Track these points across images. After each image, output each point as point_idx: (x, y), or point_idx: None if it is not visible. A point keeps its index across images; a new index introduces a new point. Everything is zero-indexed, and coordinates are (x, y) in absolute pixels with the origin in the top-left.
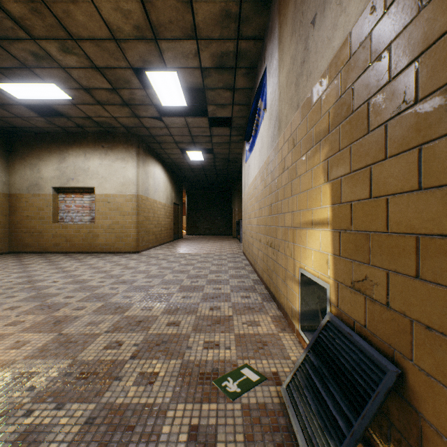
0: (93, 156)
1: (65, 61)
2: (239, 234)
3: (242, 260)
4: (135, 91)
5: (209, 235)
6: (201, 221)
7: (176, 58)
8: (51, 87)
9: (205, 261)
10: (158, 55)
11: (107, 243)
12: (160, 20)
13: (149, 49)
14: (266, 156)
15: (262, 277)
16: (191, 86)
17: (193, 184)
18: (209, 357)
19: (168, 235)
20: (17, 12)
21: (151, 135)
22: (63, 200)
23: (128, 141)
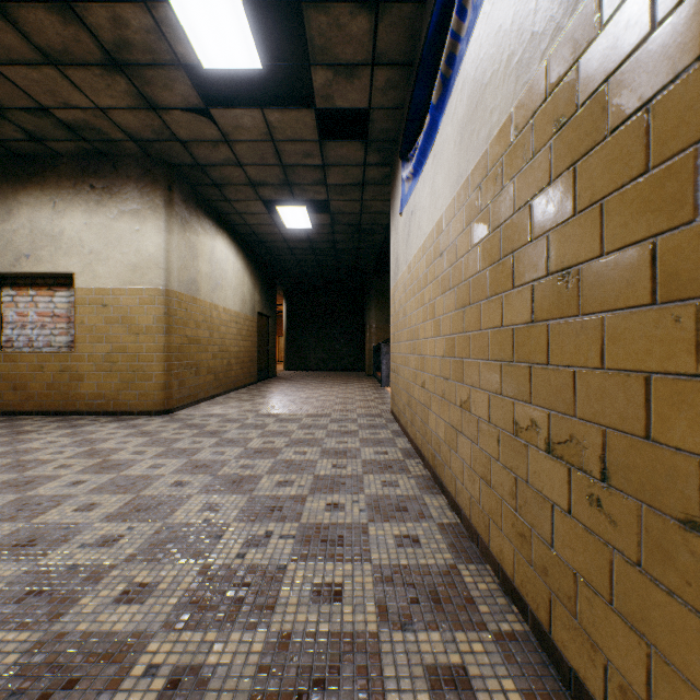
0: (72, 207)
1: None
2: (378, 369)
3: (394, 438)
4: (122, 10)
5: (324, 371)
6: (311, 347)
7: None
8: None
9: (307, 440)
10: None
11: (102, 393)
12: None
13: None
14: (511, 101)
15: (482, 534)
16: None
17: (297, 280)
18: None
19: (246, 372)
20: None
21: (198, 165)
22: (13, 302)
23: (145, 175)
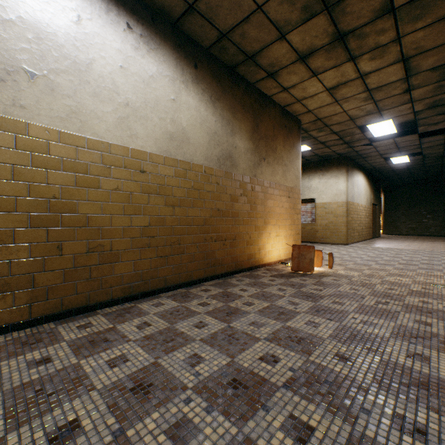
0: (314, 177)
1: (317, 135)
2: None
3: None
4: (354, 135)
5: (413, 236)
6: (402, 220)
7: (392, 114)
8: (302, 147)
9: (415, 254)
10: (378, 117)
11: (324, 236)
12: (384, 104)
13: (373, 116)
14: None
15: None
16: (403, 122)
17: (392, 182)
18: (427, 281)
19: (367, 233)
20: (305, 126)
21: (358, 155)
22: None
23: (339, 163)
